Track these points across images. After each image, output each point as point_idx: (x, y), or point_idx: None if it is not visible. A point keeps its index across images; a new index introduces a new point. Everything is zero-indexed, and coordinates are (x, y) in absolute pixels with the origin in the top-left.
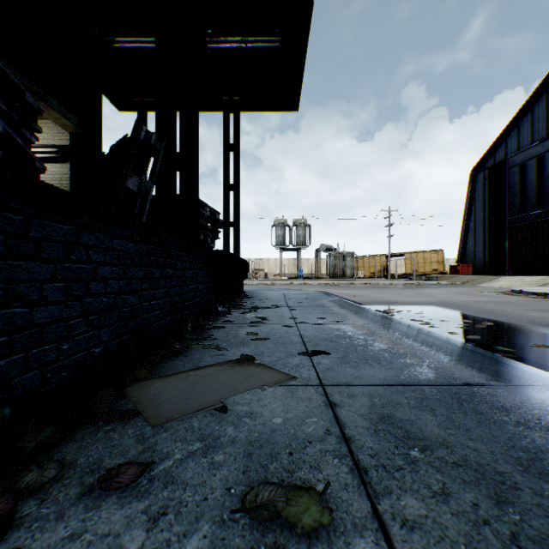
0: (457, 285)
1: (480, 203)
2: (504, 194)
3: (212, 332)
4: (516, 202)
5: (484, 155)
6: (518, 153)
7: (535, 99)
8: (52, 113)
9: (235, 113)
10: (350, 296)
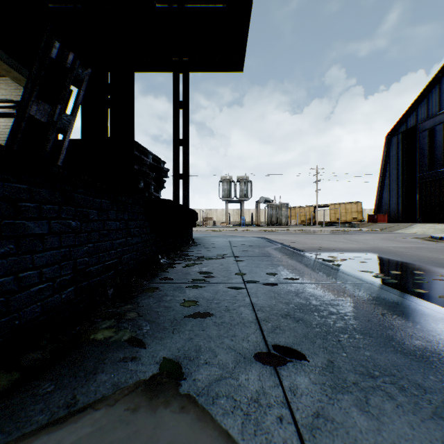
0: (377, 231)
1: (394, 162)
2: (415, 154)
3: (140, 299)
4: (426, 161)
5: (397, 122)
6: (427, 120)
7: (443, 73)
8: (1, 64)
9: (184, 73)
10: (289, 242)
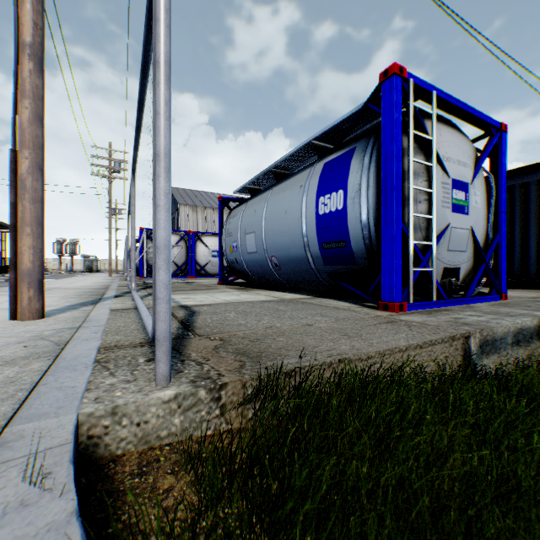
0: None
1: None
2: None
3: None
4: None
5: None
6: None
7: None
8: None
9: (6, 234)
10: None
